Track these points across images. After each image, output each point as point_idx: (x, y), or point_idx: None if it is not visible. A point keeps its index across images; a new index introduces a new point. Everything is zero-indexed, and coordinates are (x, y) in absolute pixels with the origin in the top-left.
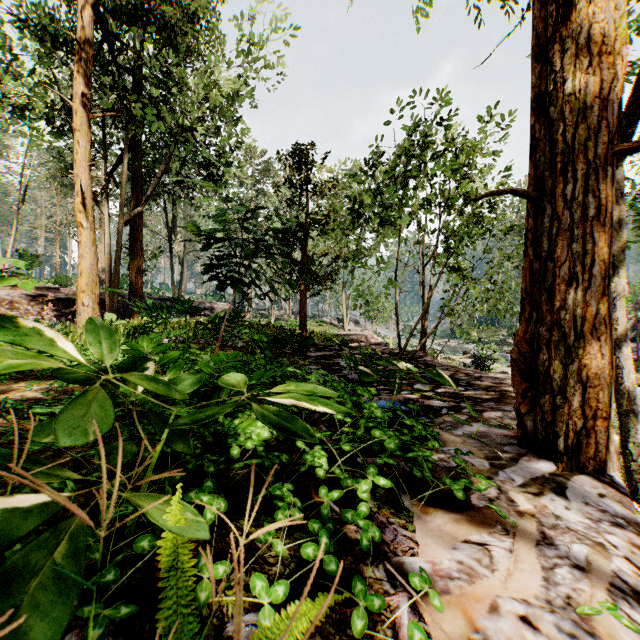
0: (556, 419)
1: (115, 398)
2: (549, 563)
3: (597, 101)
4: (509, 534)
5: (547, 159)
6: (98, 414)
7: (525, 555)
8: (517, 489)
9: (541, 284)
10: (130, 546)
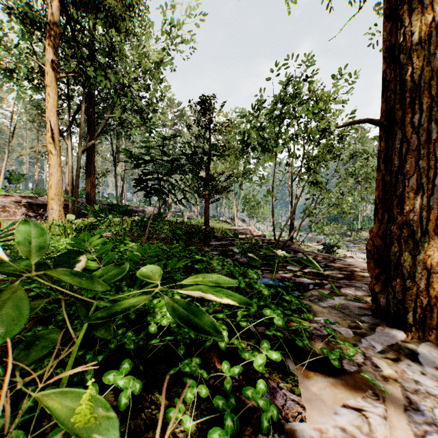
0: (406, 298)
1: (60, 282)
2: (419, 429)
3: (437, 49)
4: (379, 399)
5: (397, 95)
6: (11, 314)
7: (397, 421)
8: (378, 355)
9: (392, 192)
10: (53, 426)
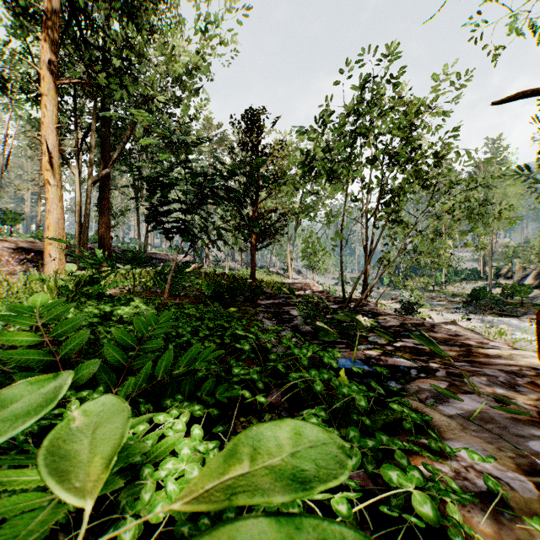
0: None
1: None
2: None
3: None
4: None
5: None
6: None
7: None
8: None
9: None
10: None
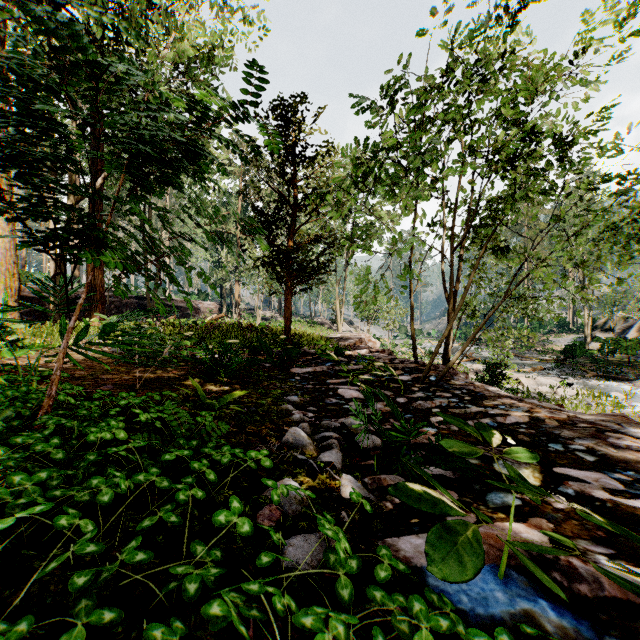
0: None
1: None
2: None
3: None
4: None
5: None
6: None
7: None
8: None
9: None
10: None
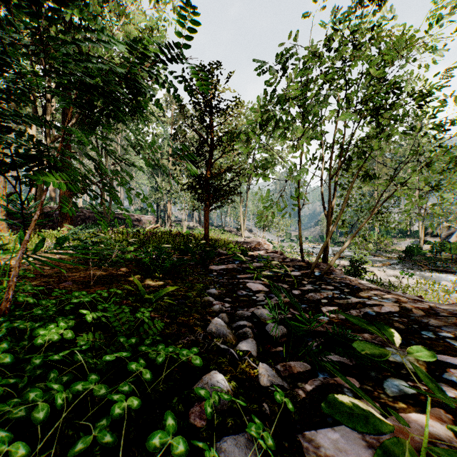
0: None
1: None
2: None
3: None
4: None
5: None
6: None
7: None
8: None
9: None
10: None
